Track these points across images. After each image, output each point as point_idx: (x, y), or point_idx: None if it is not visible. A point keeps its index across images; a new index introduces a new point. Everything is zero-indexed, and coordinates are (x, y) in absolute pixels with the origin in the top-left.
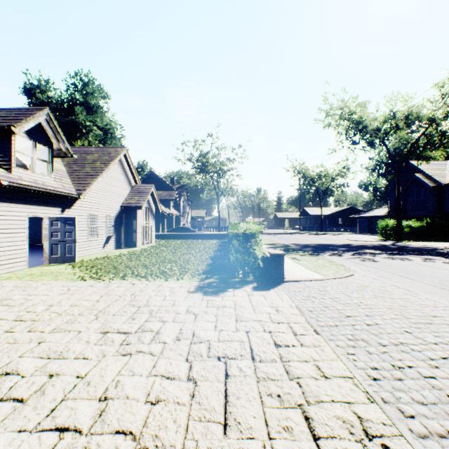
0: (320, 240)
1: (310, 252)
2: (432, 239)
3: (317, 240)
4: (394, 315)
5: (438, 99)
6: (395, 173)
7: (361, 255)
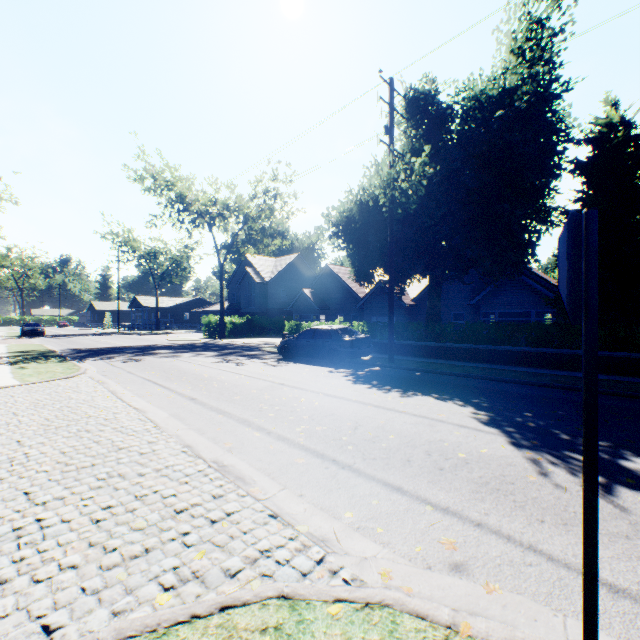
0: (127, 342)
1: (76, 358)
2: (254, 335)
3: (124, 342)
4: (31, 403)
5: (251, 198)
6: (220, 265)
7: (140, 356)
